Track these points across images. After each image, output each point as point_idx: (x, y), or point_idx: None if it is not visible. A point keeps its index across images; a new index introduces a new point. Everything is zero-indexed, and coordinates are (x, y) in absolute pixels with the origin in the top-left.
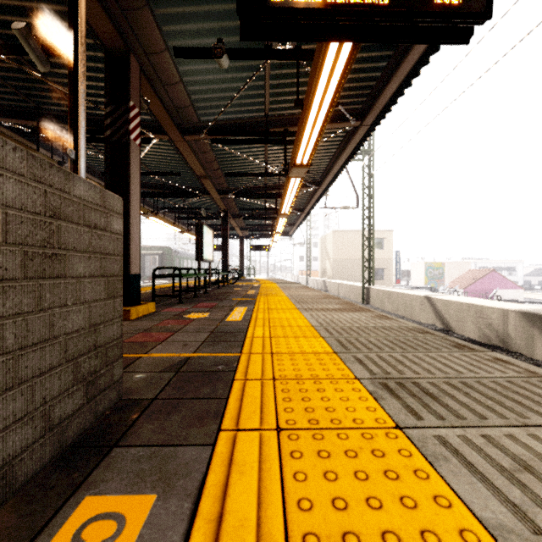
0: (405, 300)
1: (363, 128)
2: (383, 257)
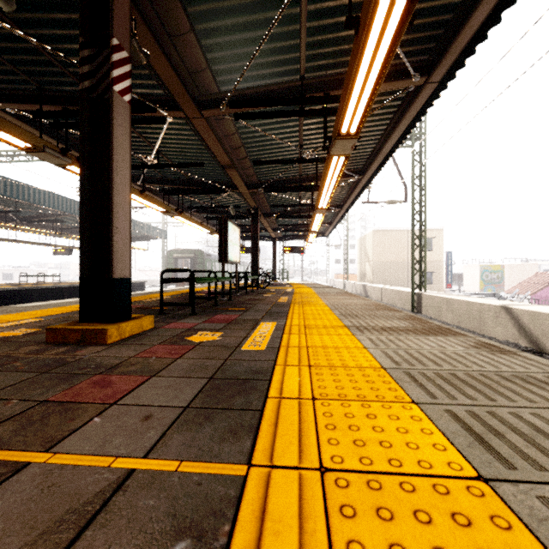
0: (471, 309)
1: (429, 87)
2: (431, 259)
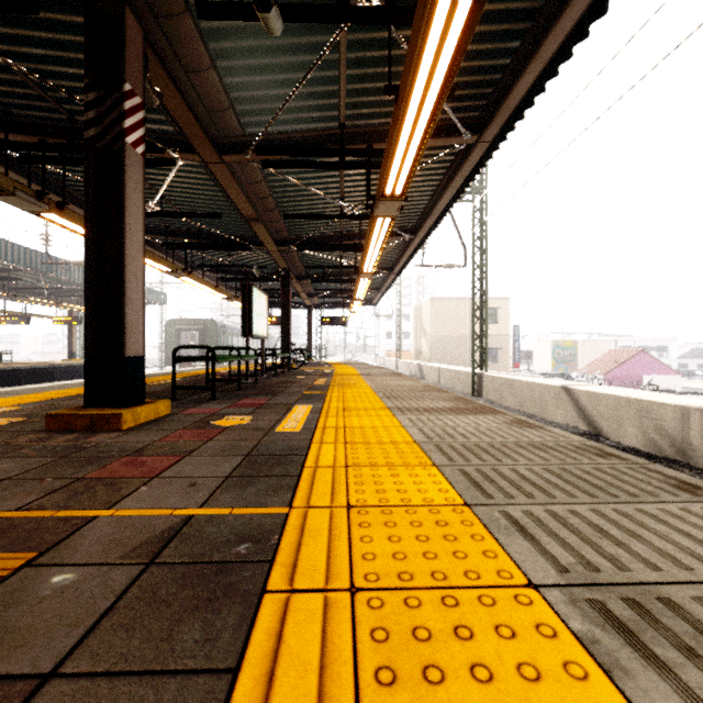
0: (533, 391)
1: (481, 146)
2: (497, 334)
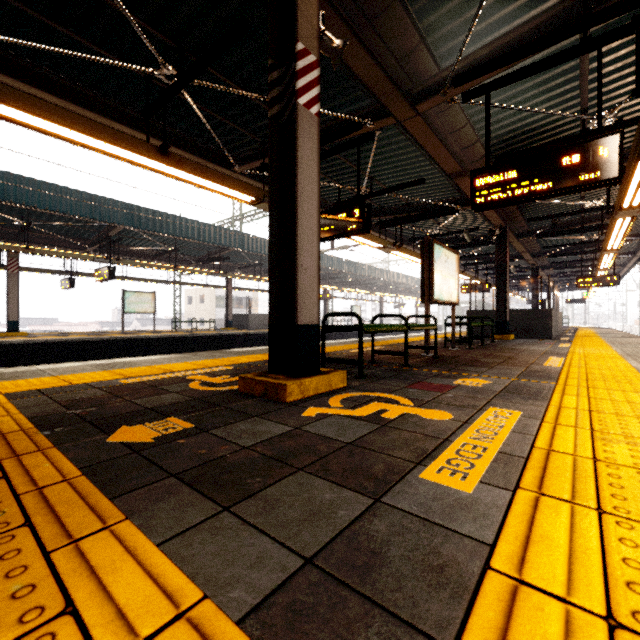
0: None
1: (637, 256)
2: None
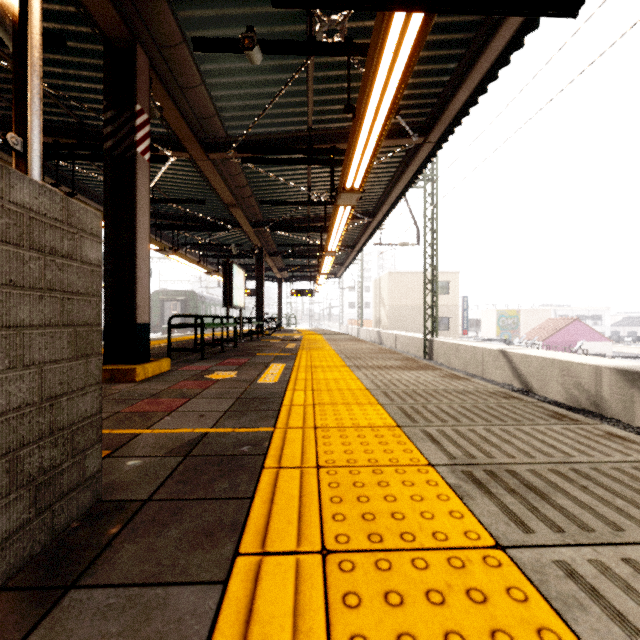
0: (475, 354)
1: (427, 146)
2: (448, 304)
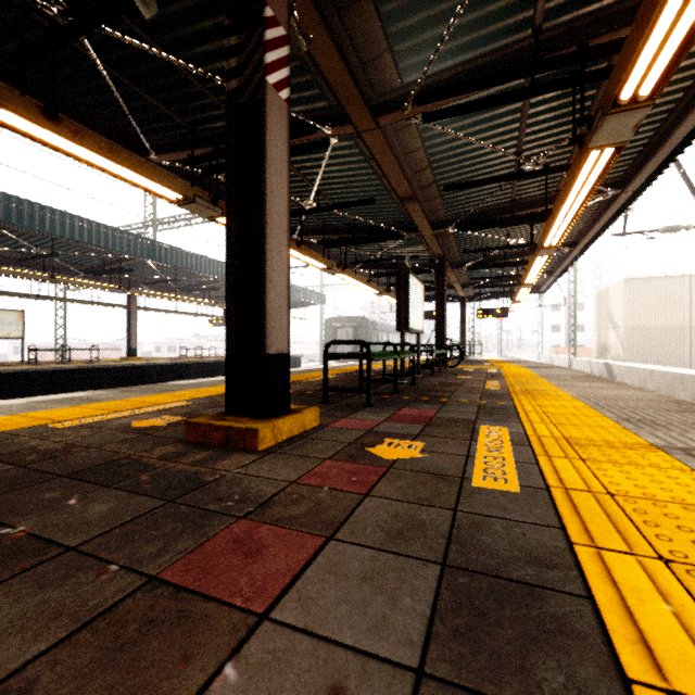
0: None
1: None
2: None
